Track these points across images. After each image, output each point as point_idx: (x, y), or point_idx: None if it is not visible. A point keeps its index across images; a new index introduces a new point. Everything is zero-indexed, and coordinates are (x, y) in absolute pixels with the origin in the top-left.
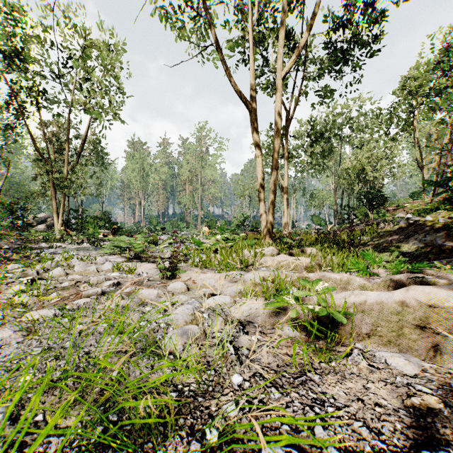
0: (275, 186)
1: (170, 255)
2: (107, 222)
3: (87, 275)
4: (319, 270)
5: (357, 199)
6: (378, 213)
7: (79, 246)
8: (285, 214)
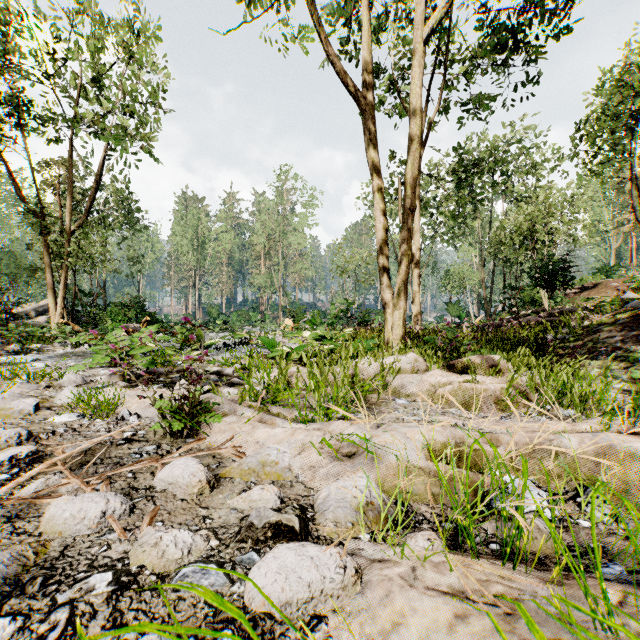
0: (410, 242)
1: (216, 368)
2: (140, 312)
3: (1, 421)
4: (523, 404)
5: (529, 274)
6: (553, 298)
7: (73, 350)
8: (416, 297)
